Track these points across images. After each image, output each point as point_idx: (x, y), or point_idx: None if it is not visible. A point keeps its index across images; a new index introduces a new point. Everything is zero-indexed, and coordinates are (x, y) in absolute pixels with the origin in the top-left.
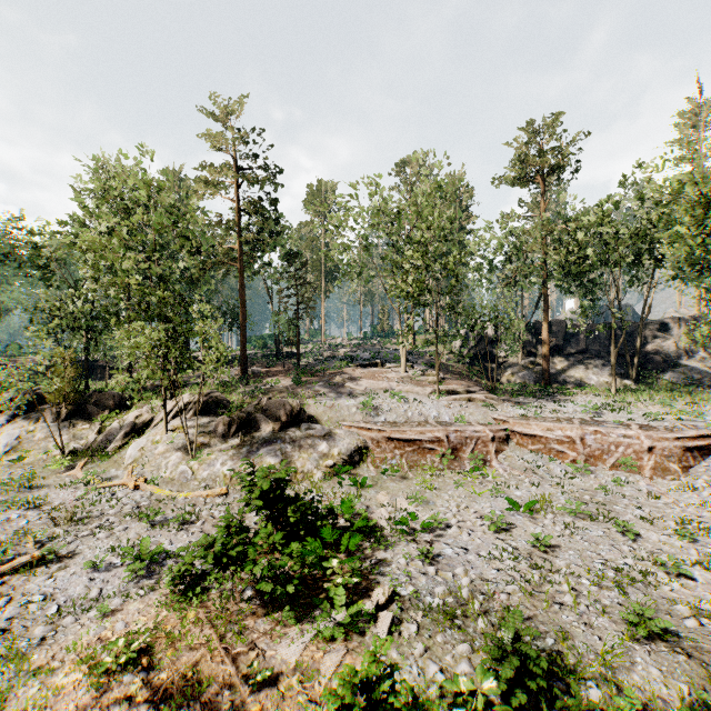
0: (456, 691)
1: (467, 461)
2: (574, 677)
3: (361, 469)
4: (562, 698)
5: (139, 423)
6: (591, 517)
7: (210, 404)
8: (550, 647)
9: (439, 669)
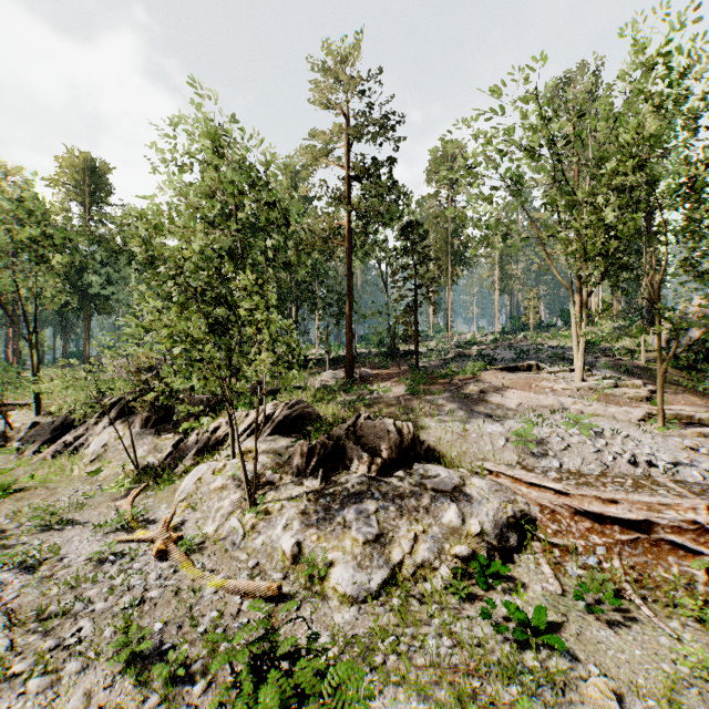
0: None
1: None
2: None
3: (524, 566)
4: None
5: (213, 439)
6: None
7: (294, 420)
8: None
9: None
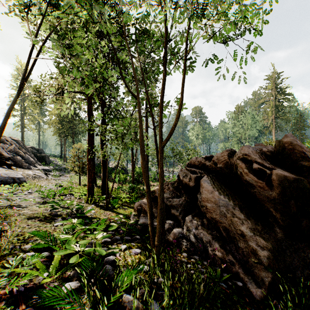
0: None
1: None
2: None
3: None
4: None
5: None
6: None
7: None
8: None
9: None
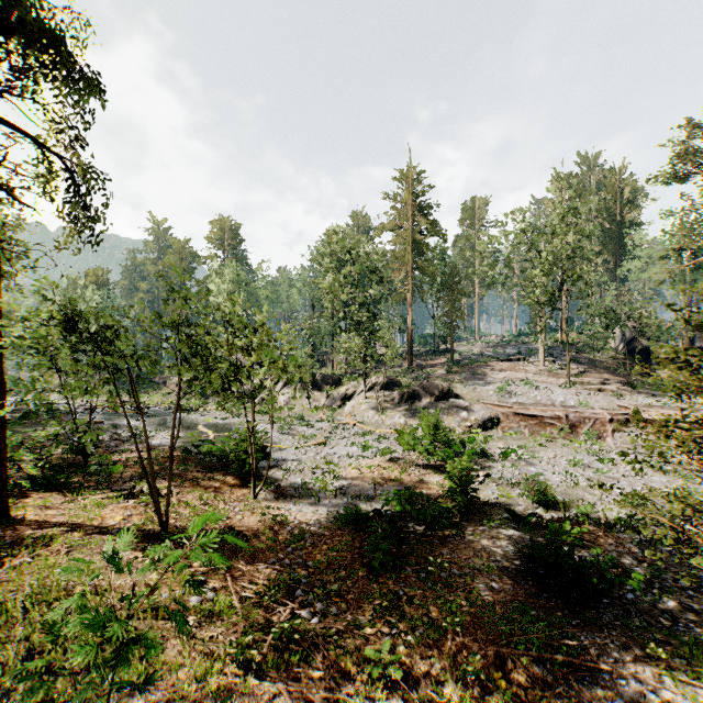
0: (506, 499)
1: (582, 435)
2: (571, 508)
3: (492, 432)
4: (558, 509)
5: (348, 393)
6: (663, 471)
7: (389, 384)
8: (567, 500)
9: (501, 494)
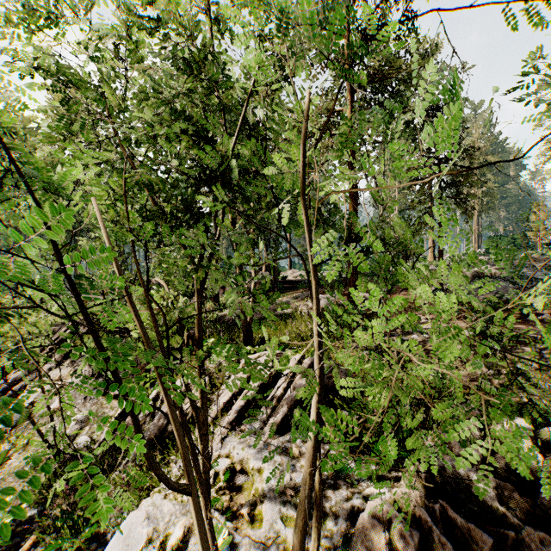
0: None
1: None
2: None
3: None
4: None
5: None
6: None
7: None
8: None
9: None
